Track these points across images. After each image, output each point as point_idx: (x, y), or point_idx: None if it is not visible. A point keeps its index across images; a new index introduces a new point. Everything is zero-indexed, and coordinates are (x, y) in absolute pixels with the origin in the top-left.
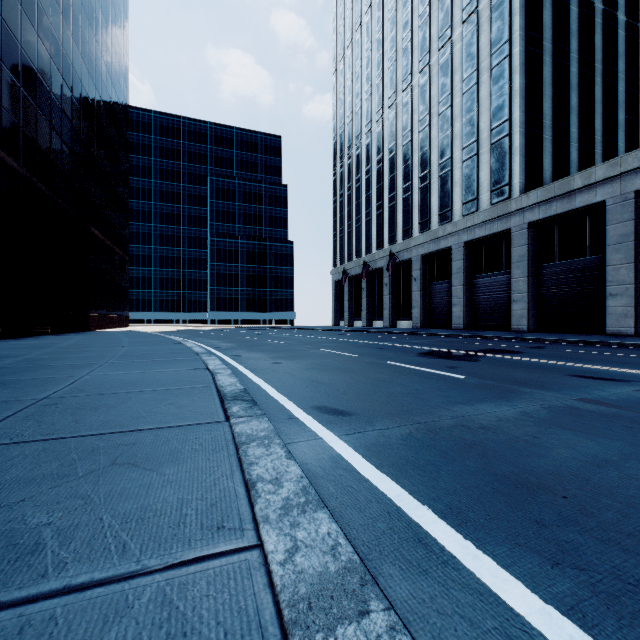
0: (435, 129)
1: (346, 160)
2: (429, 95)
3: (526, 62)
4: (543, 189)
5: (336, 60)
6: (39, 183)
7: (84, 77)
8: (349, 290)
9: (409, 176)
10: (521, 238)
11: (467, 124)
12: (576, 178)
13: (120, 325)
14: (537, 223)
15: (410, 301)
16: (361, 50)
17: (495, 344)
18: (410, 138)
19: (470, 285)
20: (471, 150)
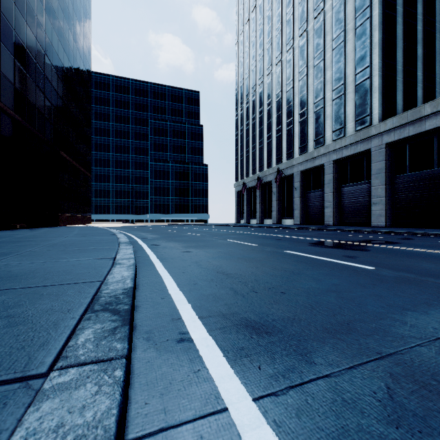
0: (311, 77)
1: (245, 105)
2: (307, 53)
3: (383, 21)
4: (398, 117)
5: (238, 34)
6: (16, 115)
7: (54, 41)
8: (247, 198)
9: (291, 113)
10: (379, 155)
11: (336, 72)
12: (426, 107)
13: (84, 222)
14: (392, 144)
15: (292, 205)
16: (256, 25)
17: (368, 236)
18: (292, 85)
19: (338, 192)
20: (339, 91)
